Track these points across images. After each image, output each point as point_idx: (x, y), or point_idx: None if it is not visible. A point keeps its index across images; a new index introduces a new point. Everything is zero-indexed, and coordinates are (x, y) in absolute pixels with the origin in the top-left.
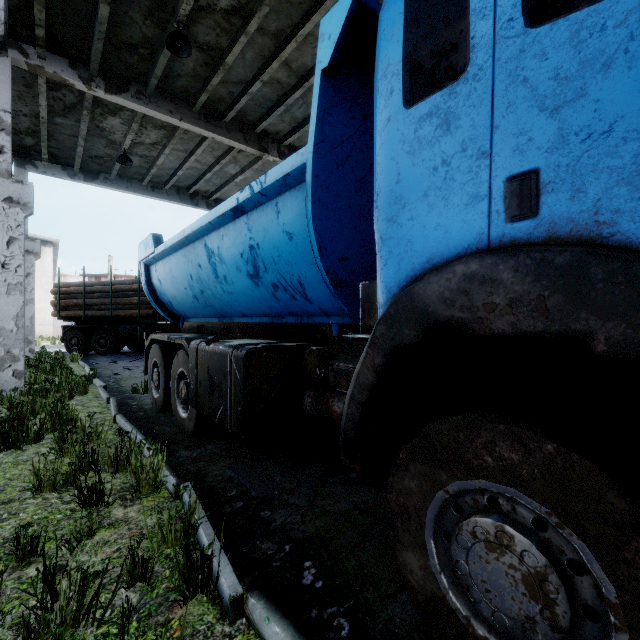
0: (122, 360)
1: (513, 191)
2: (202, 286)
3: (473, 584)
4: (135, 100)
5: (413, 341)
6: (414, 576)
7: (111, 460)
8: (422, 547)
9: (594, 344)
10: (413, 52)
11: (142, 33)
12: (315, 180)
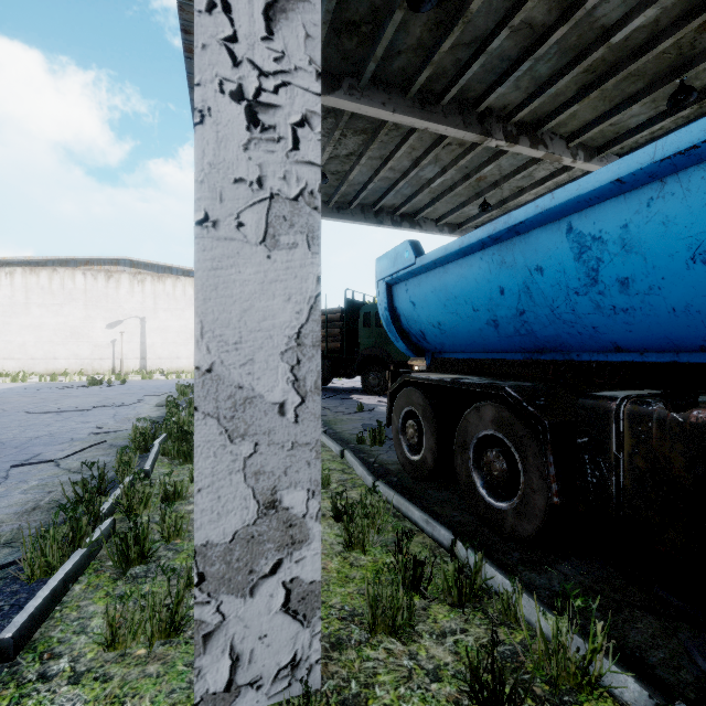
0: None
1: None
2: (529, 303)
3: None
4: (347, 97)
5: None
6: None
7: (447, 583)
8: None
9: None
10: None
11: (370, 2)
12: None
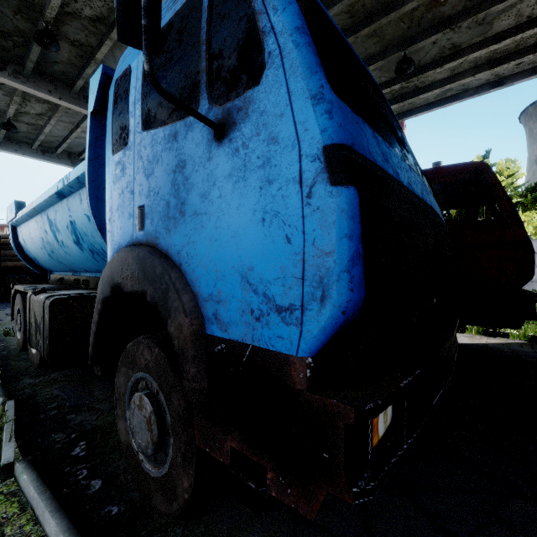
0: (9, 307)
1: (139, 215)
2: (51, 247)
3: (134, 431)
4: (12, 78)
5: (109, 294)
6: (122, 435)
7: None
8: (125, 417)
9: (147, 297)
10: (147, 110)
11: (14, 24)
12: (92, 184)
